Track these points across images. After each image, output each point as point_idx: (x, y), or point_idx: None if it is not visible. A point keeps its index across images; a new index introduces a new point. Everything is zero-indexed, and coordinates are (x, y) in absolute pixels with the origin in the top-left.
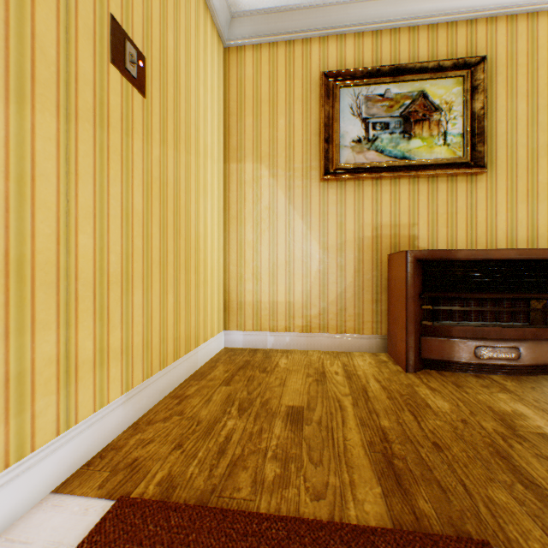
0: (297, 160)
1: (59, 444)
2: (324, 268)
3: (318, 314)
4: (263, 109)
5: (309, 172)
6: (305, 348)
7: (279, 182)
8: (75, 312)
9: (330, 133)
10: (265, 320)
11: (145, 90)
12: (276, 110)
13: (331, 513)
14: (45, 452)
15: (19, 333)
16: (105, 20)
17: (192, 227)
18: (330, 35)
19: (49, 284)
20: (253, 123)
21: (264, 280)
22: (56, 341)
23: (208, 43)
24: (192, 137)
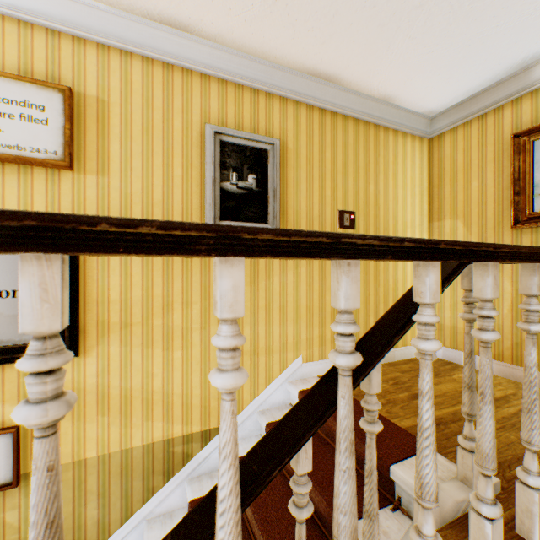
0: (488, 213)
1: (319, 363)
2: (517, 307)
3: (509, 347)
4: (458, 176)
5: (500, 222)
6: (495, 374)
7: (472, 233)
8: (324, 322)
9: (521, 185)
10: (459, 342)
11: (354, 226)
12: (469, 175)
13: (386, 416)
14: (315, 363)
15: (309, 327)
16: (335, 214)
17: (389, 278)
18: (522, 95)
19: (316, 313)
20: (449, 189)
21: (458, 310)
22: (318, 331)
23: (407, 155)
24: (389, 226)
